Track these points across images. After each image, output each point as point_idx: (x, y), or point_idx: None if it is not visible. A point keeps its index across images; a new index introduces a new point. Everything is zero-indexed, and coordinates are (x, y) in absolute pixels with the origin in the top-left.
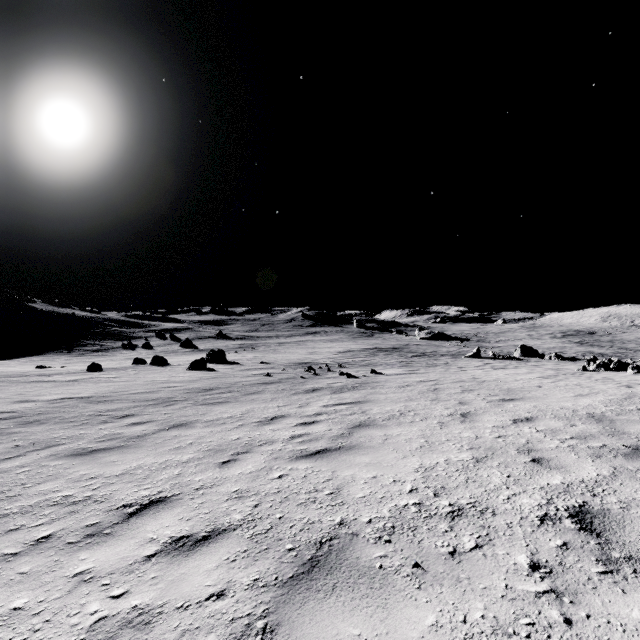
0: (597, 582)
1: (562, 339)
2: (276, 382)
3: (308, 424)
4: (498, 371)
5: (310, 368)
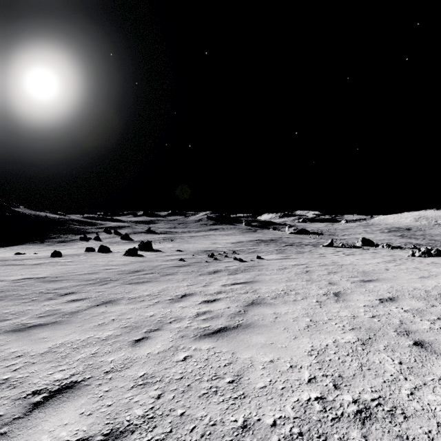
0: None
1: (388, 233)
2: (187, 265)
3: (210, 302)
4: (350, 257)
5: (212, 254)
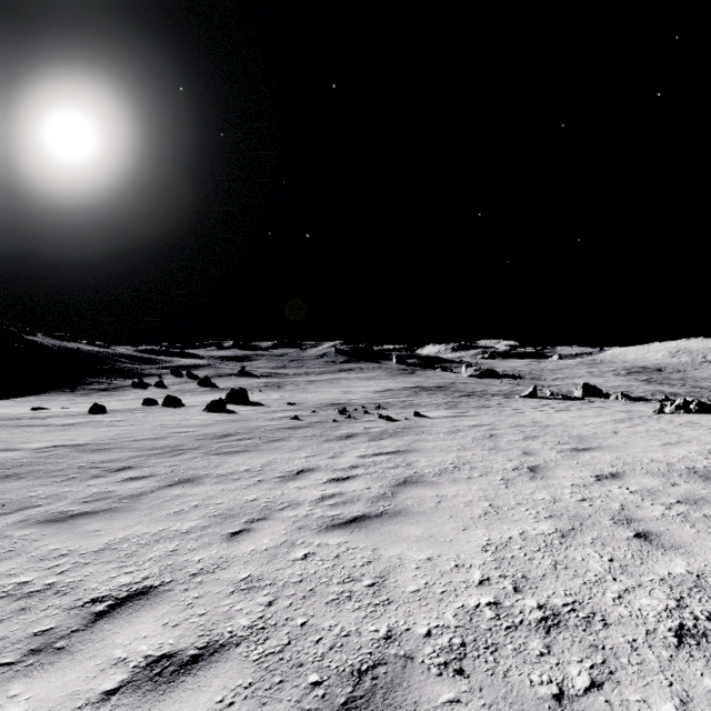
0: None
1: (627, 377)
2: (304, 426)
3: (342, 480)
4: (561, 413)
5: (344, 410)
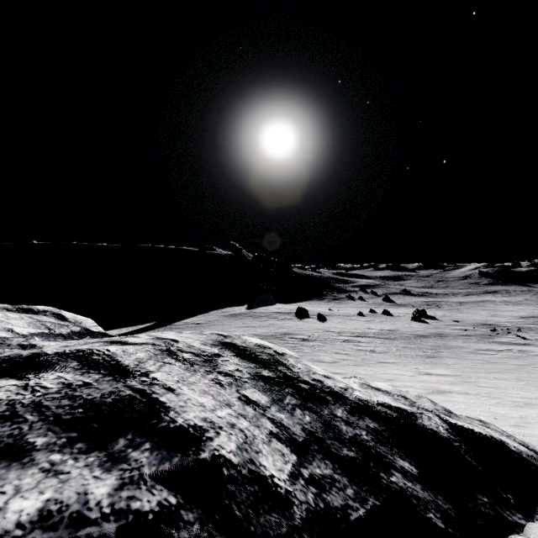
0: None
1: None
2: (474, 335)
3: (498, 352)
4: None
5: (494, 329)
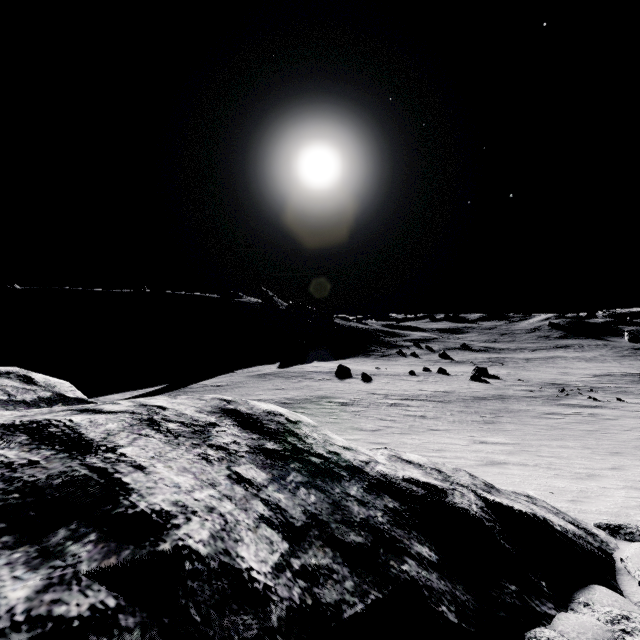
0: (622, 438)
1: None
2: (540, 397)
3: (565, 416)
4: None
5: (563, 390)
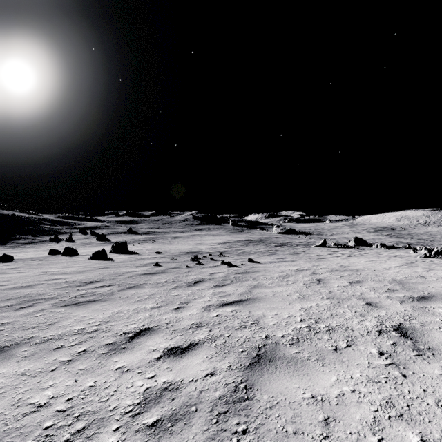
0: None
1: (375, 233)
2: (162, 272)
3: (180, 353)
4: (354, 258)
5: (196, 257)
